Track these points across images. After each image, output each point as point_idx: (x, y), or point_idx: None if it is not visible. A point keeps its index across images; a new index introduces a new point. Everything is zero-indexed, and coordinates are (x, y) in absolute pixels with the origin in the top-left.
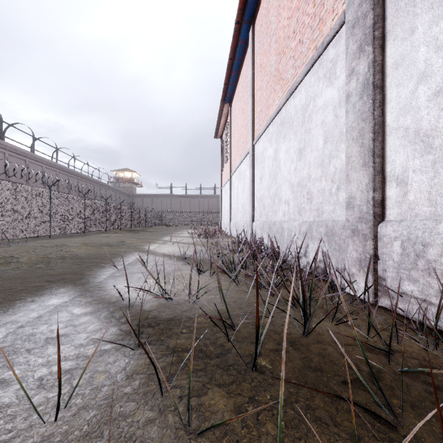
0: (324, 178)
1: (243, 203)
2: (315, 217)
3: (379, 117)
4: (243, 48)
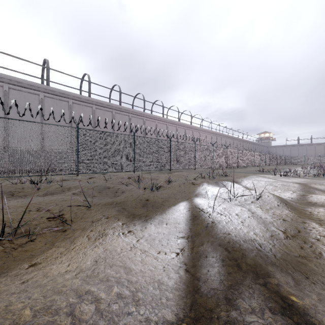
0: None
1: None
2: None
3: None
4: None
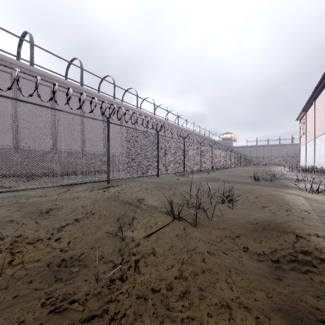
0: None
1: (311, 156)
2: None
3: None
4: (311, 102)
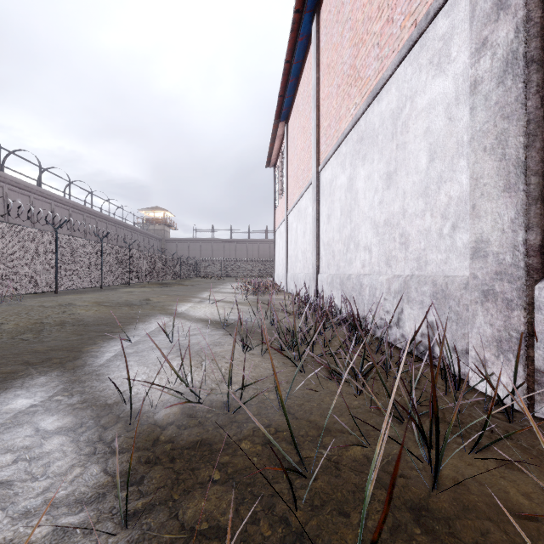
0: (430, 212)
1: (304, 249)
2: (414, 270)
3: (537, 109)
4: (304, 47)
